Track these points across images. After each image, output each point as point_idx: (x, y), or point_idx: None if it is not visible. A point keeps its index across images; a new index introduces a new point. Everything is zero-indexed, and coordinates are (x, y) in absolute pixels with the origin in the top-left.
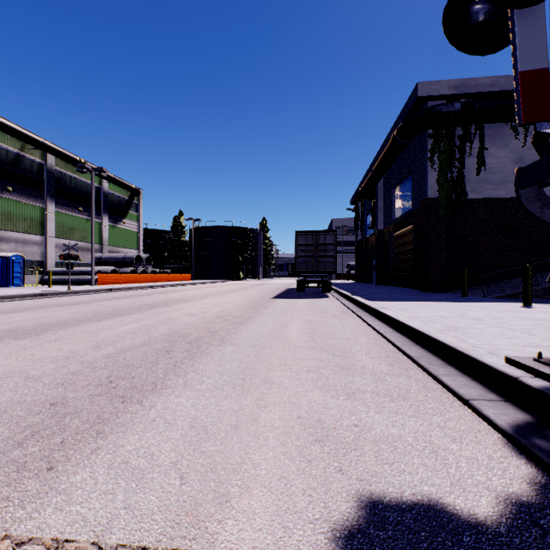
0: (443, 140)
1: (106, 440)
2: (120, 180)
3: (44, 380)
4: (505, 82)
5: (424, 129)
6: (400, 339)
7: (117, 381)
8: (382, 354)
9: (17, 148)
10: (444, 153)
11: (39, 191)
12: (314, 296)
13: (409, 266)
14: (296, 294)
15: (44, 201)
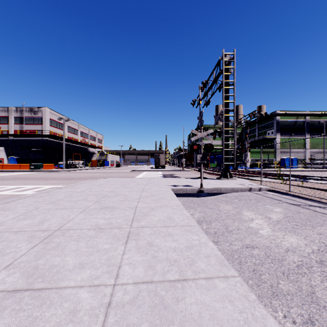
0: None
1: None
2: None
3: None
4: None
5: None
6: None
7: None
8: None
9: (295, 119)
10: None
11: (303, 132)
12: None
13: None
14: None
15: (304, 135)
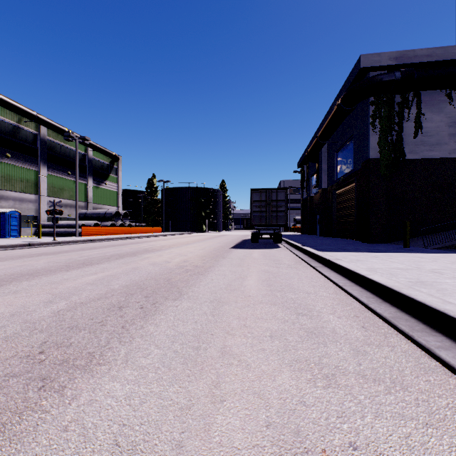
0: (383, 106)
1: None
2: (102, 148)
3: None
4: (441, 52)
5: (367, 96)
6: (364, 294)
7: (49, 352)
8: (350, 313)
9: (15, 120)
10: (385, 118)
11: (34, 157)
12: (267, 247)
13: (351, 220)
14: (251, 244)
15: (38, 165)
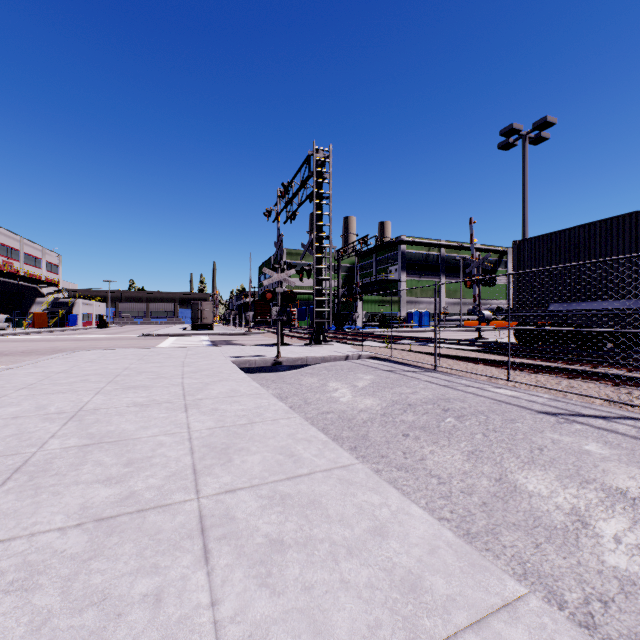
0: None
1: None
2: (488, 248)
3: None
4: None
5: None
6: None
7: None
8: None
9: (426, 251)
10: None
11: (437, 271)
12: None
13: None
14: None
15: (439, 277)
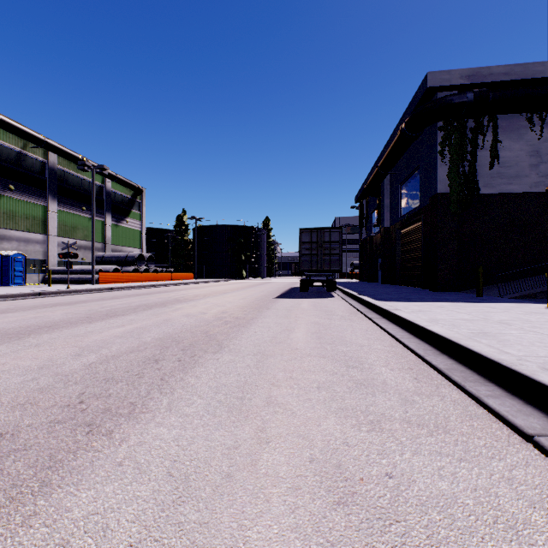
0: (454, 132)
1: (49, 499)
2: (123, 179)
3: (3, 398)
4: (521, 70)
5: (435, 121)
6: (422, 347)
7: (89, 402)
8: (404, 365)
9: (19, 146)
10: (456, 146)
11: (42, 189)
12: (318, 296)
13: (417, 265)
14: (299, 293)
15: (46, 200)
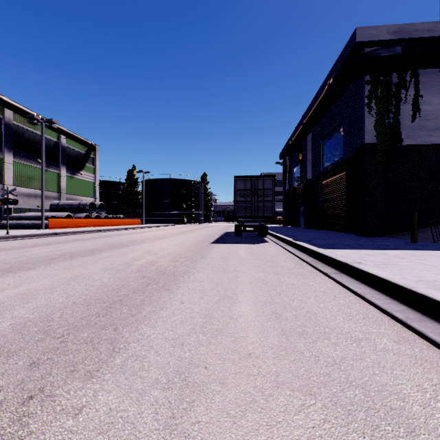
0: (380, 86)
1: None
2: (77, 136)
3: None
4: None
5: (363, 74)
6: None
7: None
8: None
9: None
10: (382, 99)
11: None
12: (252, 241)
13: (339, 212)
14: (234, 238)
15: (2, 152)
